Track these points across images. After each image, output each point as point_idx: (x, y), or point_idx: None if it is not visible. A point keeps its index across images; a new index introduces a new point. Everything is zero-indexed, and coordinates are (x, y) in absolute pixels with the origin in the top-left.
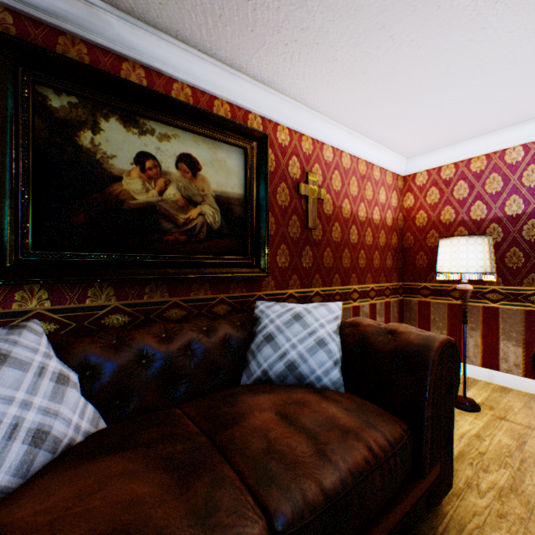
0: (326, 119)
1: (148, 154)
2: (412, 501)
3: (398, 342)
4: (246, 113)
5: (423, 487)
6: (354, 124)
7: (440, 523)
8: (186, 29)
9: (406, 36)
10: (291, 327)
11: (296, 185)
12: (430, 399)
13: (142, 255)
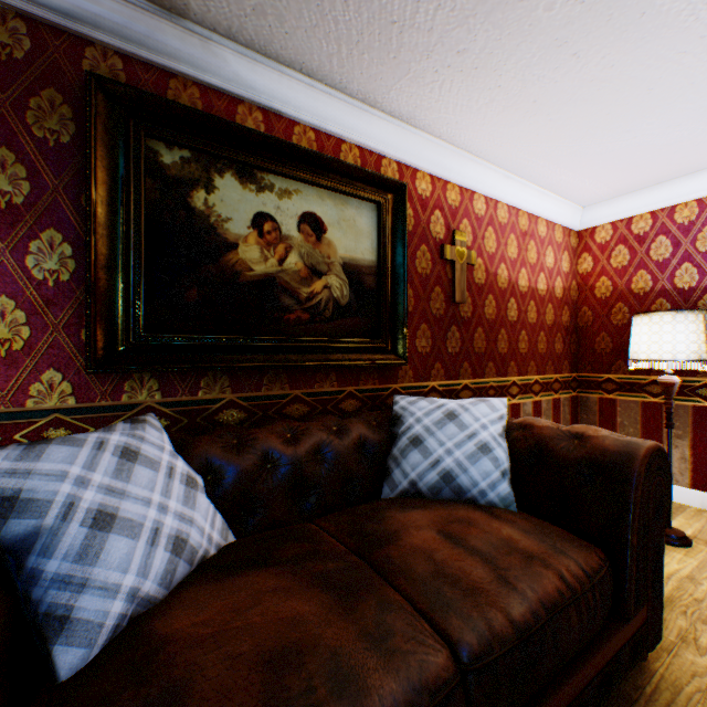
0: (478, 161)
1: (266, 215)
2: (613, 649)
3: (588, 448)
4: (378, 158)
5: (626, 634)
6: (514, 165)
7: (647, 683)
8: (314, 61)
9: (595, 52)
10: (443, 428)
11: (439, 247)
12: (634, 521)
13: (260, 338)
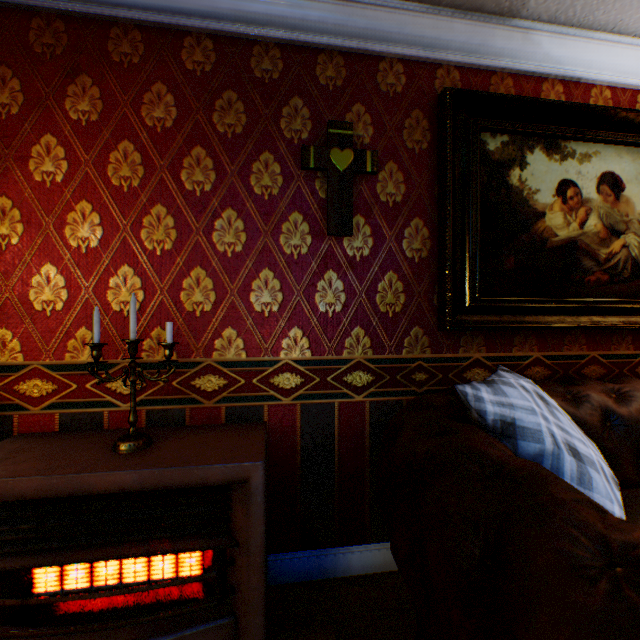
0: None
1: (567, 181)
2: None
3: None
4: None
5: None
6: None
7: None
8: (635, 14)
9: None
10: None
11: None
12: None
13: (565, 300)
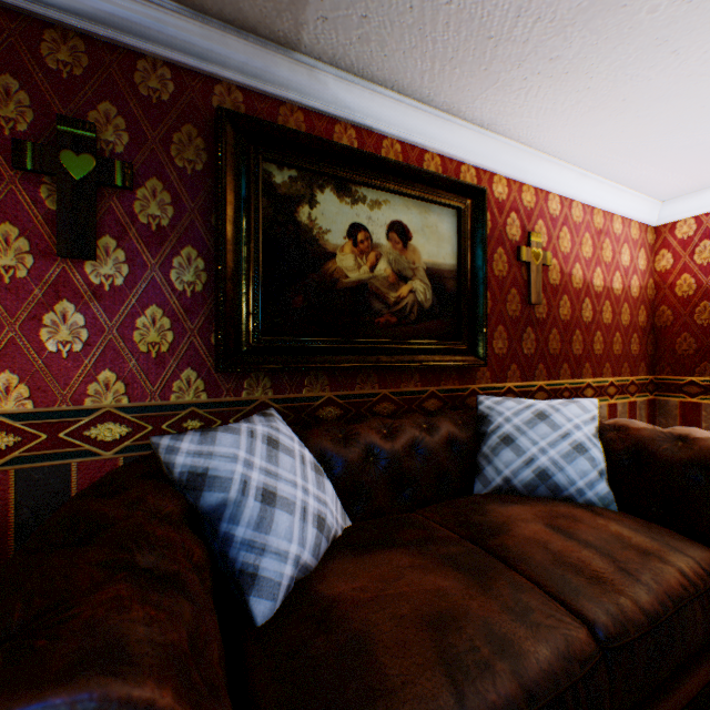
0: (554, 161)
1: (359, 225)
2: None
3: (695, 450)
4: (457, 165)
5: None
6: (591, 163)
7: None
8: (406, 78)
9: (697, 48)
10: (534, 427)
11: (515, 249)
12: None
13: (355, 340)
